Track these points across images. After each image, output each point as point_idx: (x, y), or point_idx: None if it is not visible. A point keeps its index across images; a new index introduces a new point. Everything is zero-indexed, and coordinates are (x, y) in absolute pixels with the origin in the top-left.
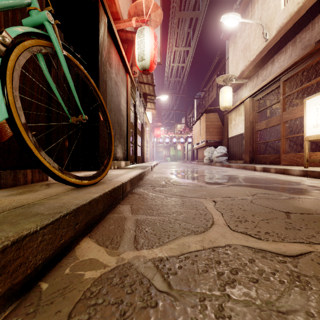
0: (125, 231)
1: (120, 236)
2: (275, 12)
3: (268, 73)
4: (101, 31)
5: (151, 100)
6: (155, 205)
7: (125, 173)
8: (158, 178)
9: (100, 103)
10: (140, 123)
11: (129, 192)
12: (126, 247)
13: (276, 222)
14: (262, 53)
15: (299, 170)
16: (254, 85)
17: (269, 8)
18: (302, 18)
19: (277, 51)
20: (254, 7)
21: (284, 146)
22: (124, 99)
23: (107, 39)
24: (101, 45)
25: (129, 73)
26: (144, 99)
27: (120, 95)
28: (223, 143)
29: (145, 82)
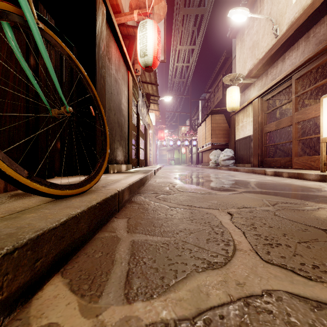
0: (114, 263)
1: (106, 273)
2: (286, 6)
3: (278, 71)
4: (99, 20)
5: (154, 101)
6: (158, 219)
7: (124, 178)
8: (162, 183)
9: (92, 96)
10: (143, 125)
11: (128, 201)
12: (112, 297)
13: (320, 247)
14: (272, 50)
15: (316, 174)
16: (263, 84)
17: (279, 2)
18: (316, 11)
19: (288, 48)
20: (263, 2)
21: (296, 149)
22: (125, 98)
23: (105, 31)
24: (99, 36)
25: (130, 71)
26: (147, 100)
27: (120, 93)
28: (229, 146)
29: (148, 82)
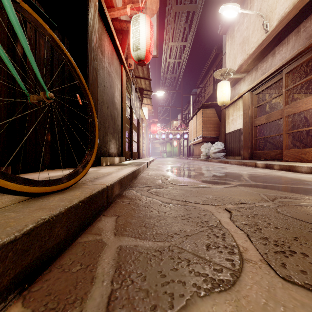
0: (94, 282)
1: (81, 299)
2: (276, 2)
3: (268, 66)
4: (91, 12)
5: (147, 95)
6: (150, 217)
7: (116, 171)
8: (154, 176)
9: (79, 83)
10: (136, 119)
11: (118, 195)
12: None
13: None
14: (262, 45)
15: (308, 167)
16: (253, 79)
17: None
18: (307, 5)
19: (278, 43)
20: None
21: (286, 142)
22: (119, 92)
23: (98, 24)
24: (91, 27)
25: (123, 65)
26: (140, 94)
27: (113, 87)
28: (220, 139)
29: (141, 77)
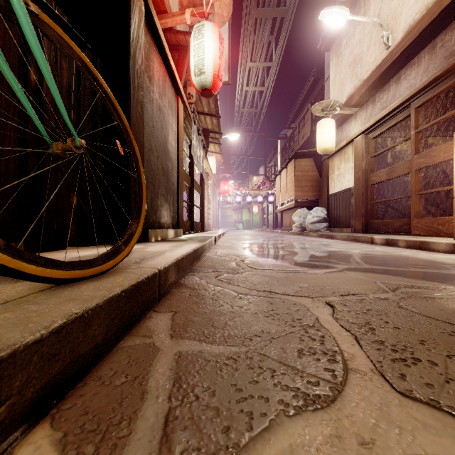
0: (145, 398)
1: (128, 419)
2: (401, 5)
3: (390, 97)
4: (134, 20)
5: (215, 139)
6: (220, 313)
7: (170, 250)
8: (226, 256)
9: (119, 125)
10: (199, 173)
11: (174, 283)
12: None
13: None
14: (381, 67)
15: (447, 243)
16: (369, 115)
17: None
18: (446, 10)
19: (405, 64)
20: None
21: (416, 207)
22: (174, 134)
23: (144, 38)
24: (134, 43)
25: (181, 96)
26: (205, 138)
27: (166, 127)
28: (320, 203)
29: (206, 112)
